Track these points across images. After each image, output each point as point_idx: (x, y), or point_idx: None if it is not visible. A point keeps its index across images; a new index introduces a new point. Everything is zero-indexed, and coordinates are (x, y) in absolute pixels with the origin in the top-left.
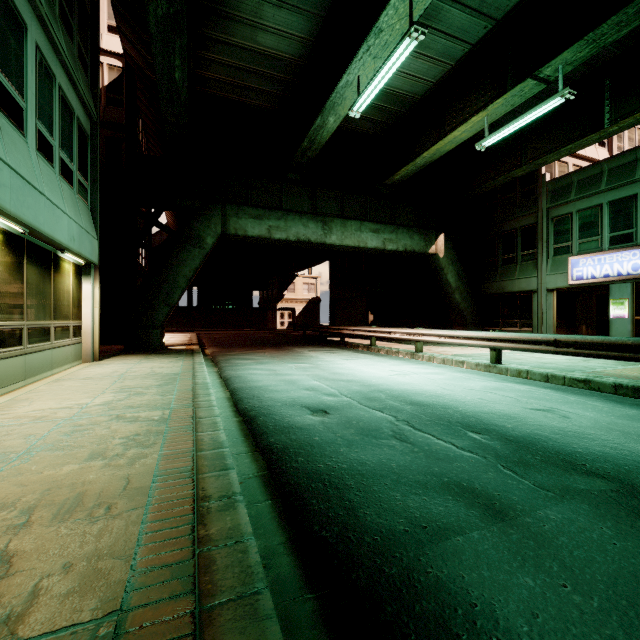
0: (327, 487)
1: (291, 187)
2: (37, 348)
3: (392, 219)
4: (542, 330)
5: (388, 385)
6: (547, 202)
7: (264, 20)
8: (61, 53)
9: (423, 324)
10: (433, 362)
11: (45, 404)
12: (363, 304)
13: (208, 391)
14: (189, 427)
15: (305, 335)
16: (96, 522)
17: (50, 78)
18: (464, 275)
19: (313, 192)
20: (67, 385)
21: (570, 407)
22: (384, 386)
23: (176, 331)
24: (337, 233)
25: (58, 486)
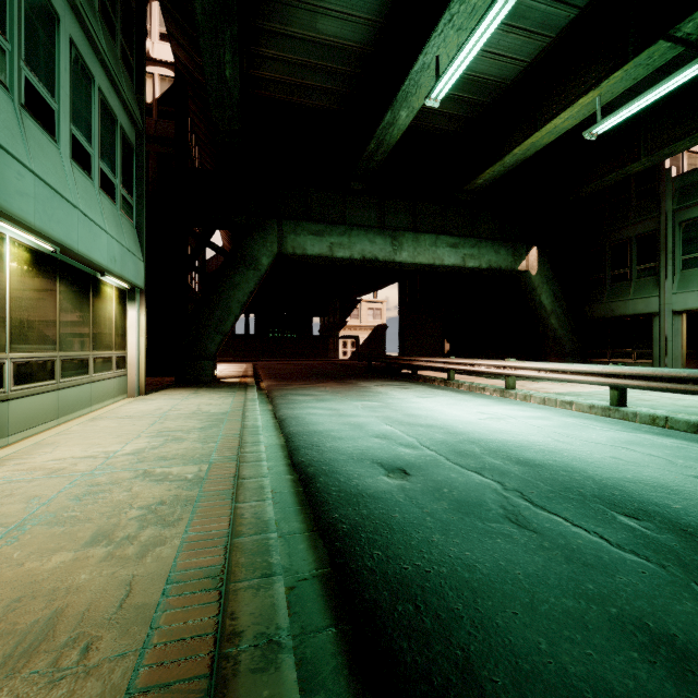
0: (421, 613)
1: (355, 198)
2: (73, 382)
3: (473, 231)
4: (666, 362)
5: (480, 433)
6: (673, 203)
7: (325, 2)
8: (100, 51)
9: (510, 354)
10: (530, 402)
11: (69, 451)
12: (438, 331)
13: (258, 438)
14: (228, 493)
15: (371, 366)
16: (59, 681)
17: (88, 79)
18: (562, 296)
19: (380, 203)
20: (102, 425)
21: None
22: (475, 435)
23: (232, 361)
24: (408, 249)
25: (33, 593)
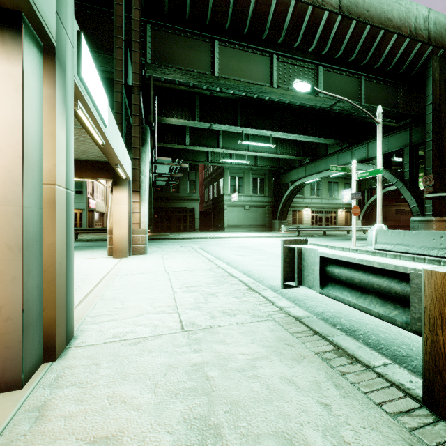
0: None
1: None
2: None
3: None
4: None
5: None
6: None
7: None
8: None
9: None
10: None
11: None
12: None
13: None
14: None
15: None
16: None
17: None
18: None
19: None
20: None
21: None
22: None
23: None
24: None
25: None
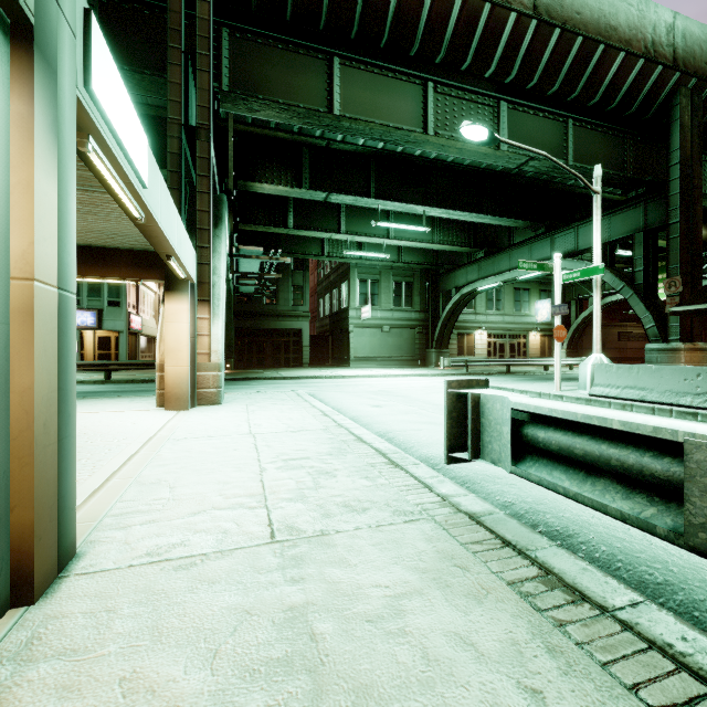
0: None
1: None
2: None
3: None
4: None
5: None
6: None
7: None
8: None
9: None
10: None
11: None
12: None
13: None
14: None
15: None
16: None
17: None
18: None
19: None
20: None
21: (88, 387)
22: None
23: None
24: None
25: None
